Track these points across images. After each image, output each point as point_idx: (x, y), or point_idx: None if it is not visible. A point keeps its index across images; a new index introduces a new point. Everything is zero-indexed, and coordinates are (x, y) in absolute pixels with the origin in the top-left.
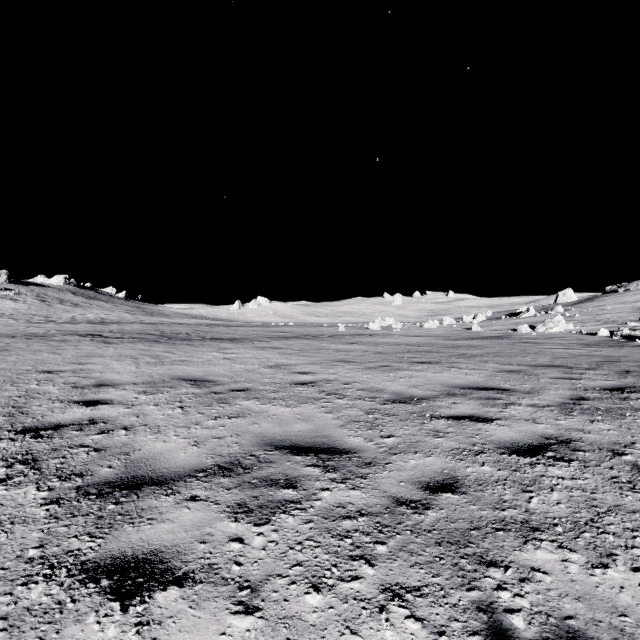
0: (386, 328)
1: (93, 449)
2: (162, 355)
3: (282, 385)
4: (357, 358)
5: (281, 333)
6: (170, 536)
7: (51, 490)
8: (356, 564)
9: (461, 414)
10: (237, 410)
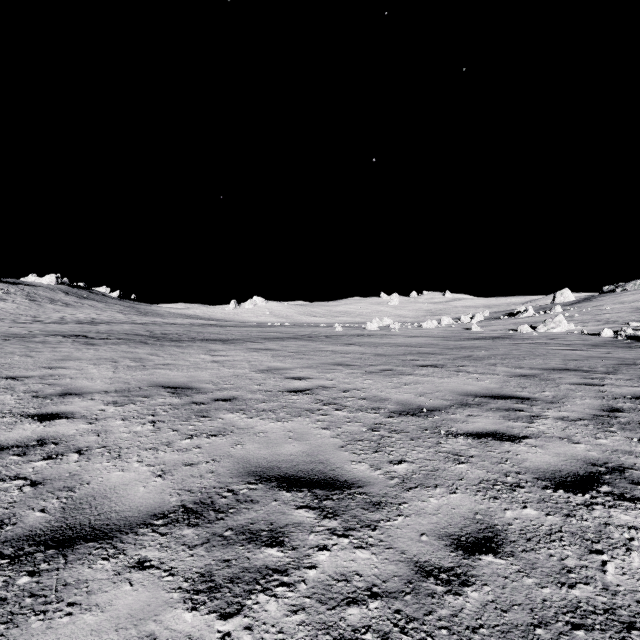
0: (384, 328)
1: (29, 482)
2: (145, 358)
3: (273, 393)
4: (356, 361)
5: (276, 333)
6: (92, 639)
7: None
8: None
9: (481, 430)
10: (218, 426)
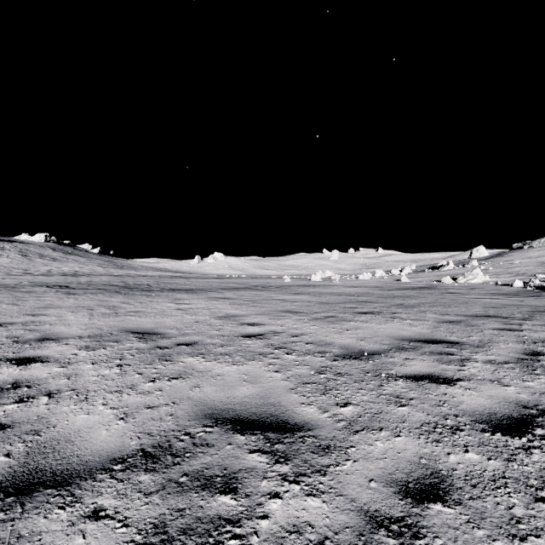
0: (326, 279)
1: None
2: (118, 306)
3: (230, 338)
4: (303, 308)
5: (234, 284)
6: None
7: None
8: None
9: (418, 373)
10: (179, 369)
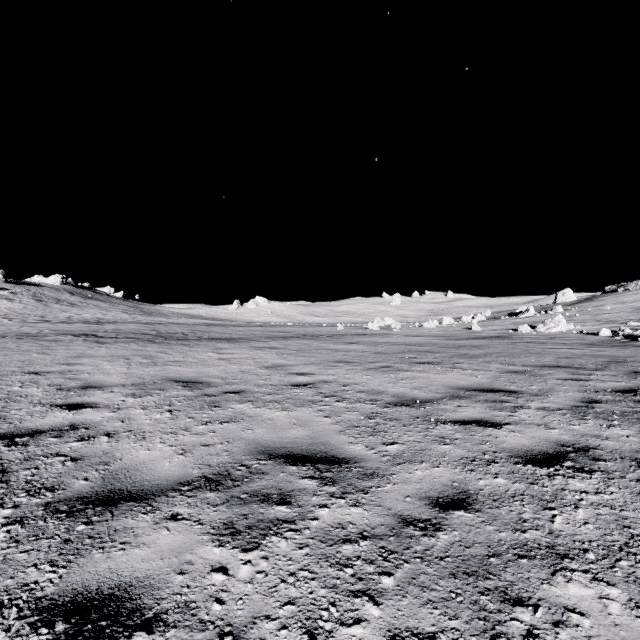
0: (385, 328)
1: (70, 458)
2: (155, 355)
3: (278, 387)
4: (356, 358)
5: (279, 333)
6: (143, 565)
7: (16, 507)
8: (358, 602)
9: (468, 418)
10: (229, 414)
